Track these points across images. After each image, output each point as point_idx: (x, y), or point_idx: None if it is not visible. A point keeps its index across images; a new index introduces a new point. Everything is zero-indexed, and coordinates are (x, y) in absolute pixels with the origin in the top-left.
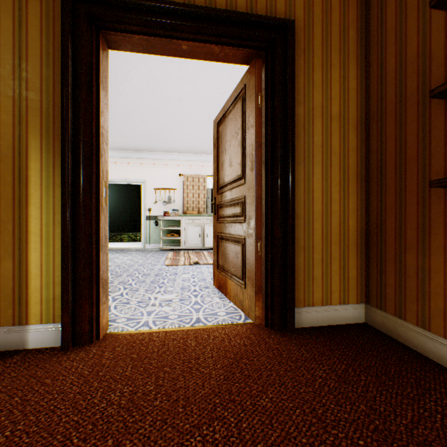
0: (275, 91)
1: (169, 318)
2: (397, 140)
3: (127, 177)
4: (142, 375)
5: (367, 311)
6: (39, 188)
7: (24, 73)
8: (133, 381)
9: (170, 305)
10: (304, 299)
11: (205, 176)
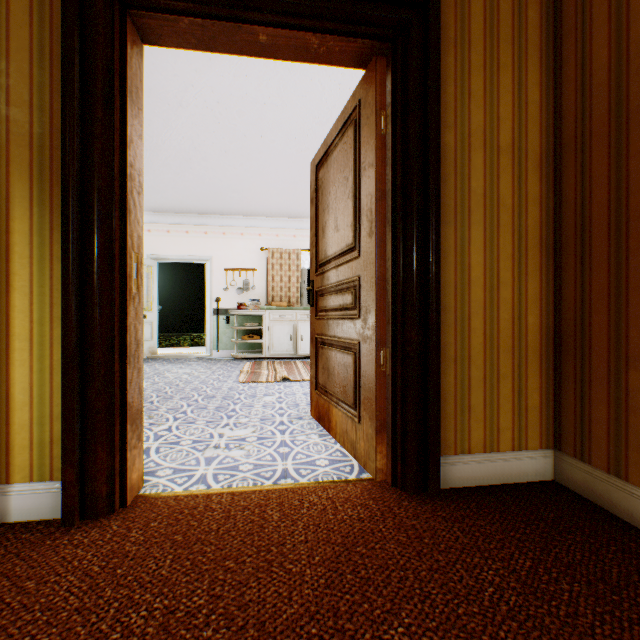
0: (409, 107)
1: (239, 469)
2: (611, 182)
3: (185, 253)
4: (188, 575)
5: (557, 462)
6: (28, 263)
7: (3, 78)
8: (171, 588)
9: (242, 447)
10: (456, 442)
11: (299, 250)
